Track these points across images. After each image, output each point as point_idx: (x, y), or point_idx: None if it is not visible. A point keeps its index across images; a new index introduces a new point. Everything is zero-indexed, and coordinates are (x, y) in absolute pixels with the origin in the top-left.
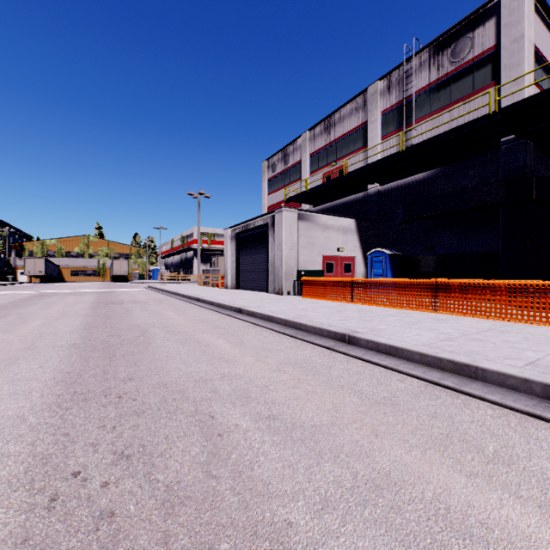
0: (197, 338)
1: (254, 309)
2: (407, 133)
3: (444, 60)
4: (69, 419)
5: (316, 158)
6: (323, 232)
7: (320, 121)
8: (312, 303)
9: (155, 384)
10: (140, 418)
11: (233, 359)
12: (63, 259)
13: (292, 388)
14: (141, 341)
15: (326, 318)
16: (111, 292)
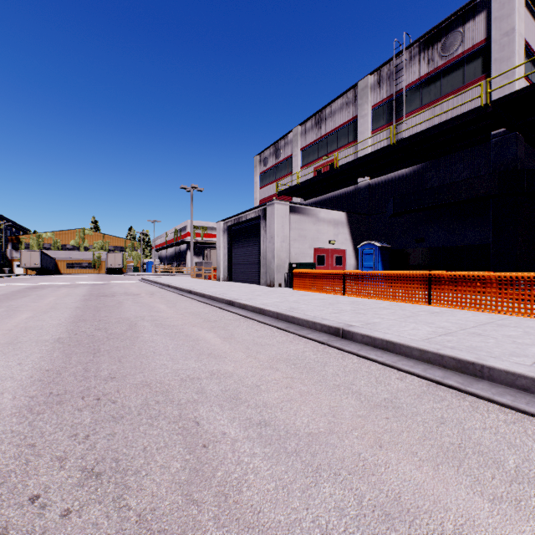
0: (186, 331)
1: (246, 302)
2: (398, 127)
3: (434, 54)
4: (38, 426)
5: (307, 152)
6: (314, 225)
7: (311, 116)
8: (304, 296)
9: (138, 384)
10: (117, 424)
11: (223, 355)
12: (59, 251)
13: (285, 387)
14: (128, 335)
15: (318, 311)
16: (104, 284)
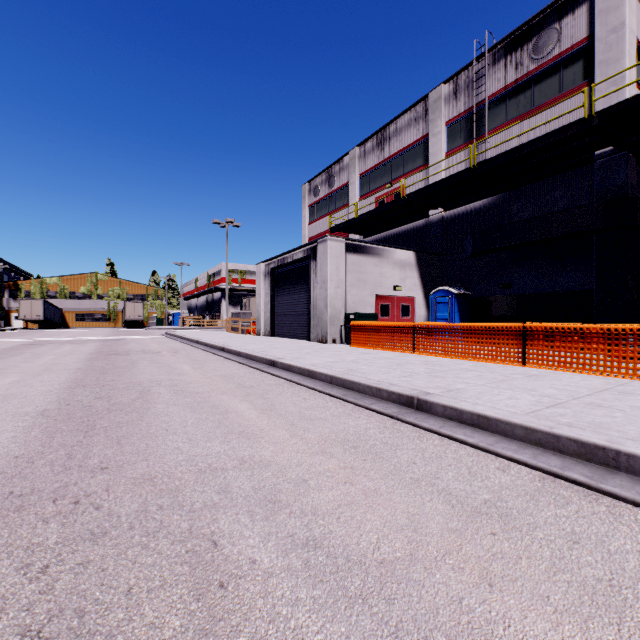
0: (213, 401)
1: (291, 362)
2: (478, 147)
3: (524, 57)
4: None
5: (367, 179)
6: (376, 267)
7: (372, 135)
8: (364, 354)
9: (137, 478)
10: (96, 546)
11: (258, 434)
12: (66, 300)
13: (343, 483)
14: (137, 406)
15: (384, 373)
16: (119, 340)
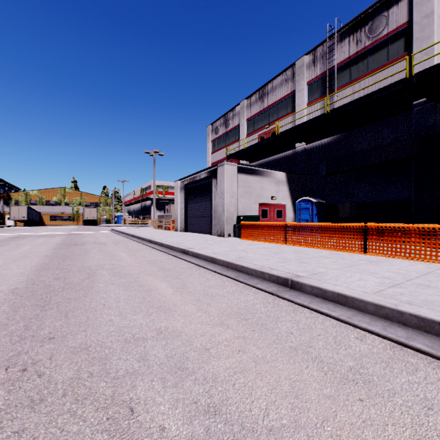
0: (141, 281)
1: (198, 251)
2: (330, 99)
3: (362, 36)
4: None
5: (252, 122)
6: (259, 183)
7: (256, 91)
8: (250, 245)
9: (76, 347)
10: (32, 413)
11: (172, 308)
12: (43, 206)
13: (237, 352)
14: (84, 285)
15: (265, 260)
16: (78, 234)
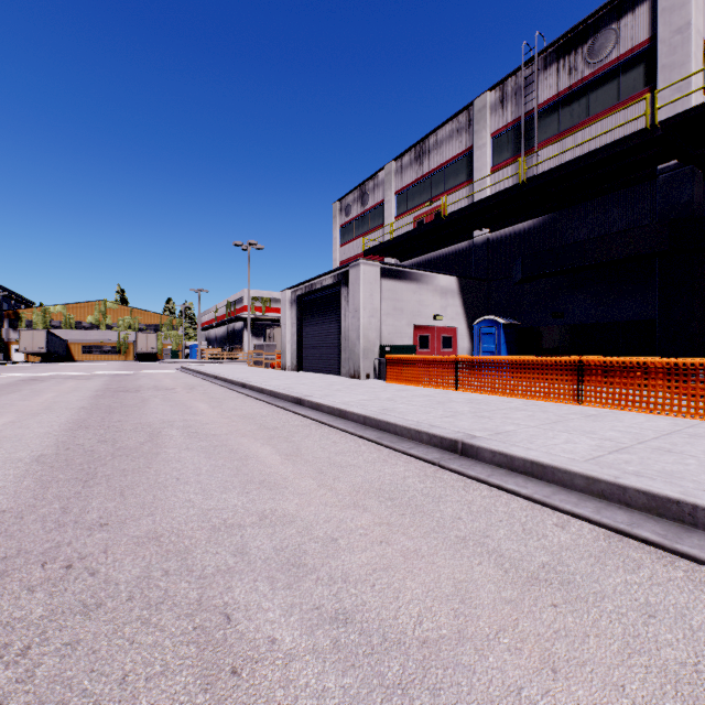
0: (231, 445)
1: (320, 400)
2: (528, 161)
3: (578, 61)
4: None
5: (404, 197)
6: (415, 294)
7: (410, 148)
8: (401, 391)
9: (141, 536)
10: (87, 621)
11: (282, 484)
12: (71, 331)
13: (378, 543)
14: (145, 451)
15: (423, 413)
16: (129, 375)
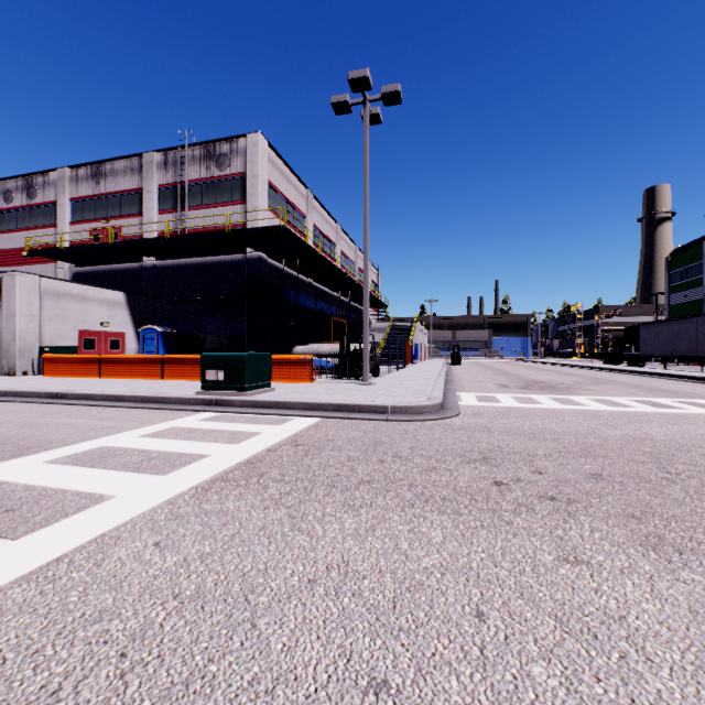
0: None
1: None
2: (183, 217)
3: (212, 164)
4: None
5: (81, 206)
6: (80, 304)
7: (87, 164)
8: (51, 380)
9: None
10: None
11: None
12: None
13: None
14: None
15: (53, 387)
16: None
